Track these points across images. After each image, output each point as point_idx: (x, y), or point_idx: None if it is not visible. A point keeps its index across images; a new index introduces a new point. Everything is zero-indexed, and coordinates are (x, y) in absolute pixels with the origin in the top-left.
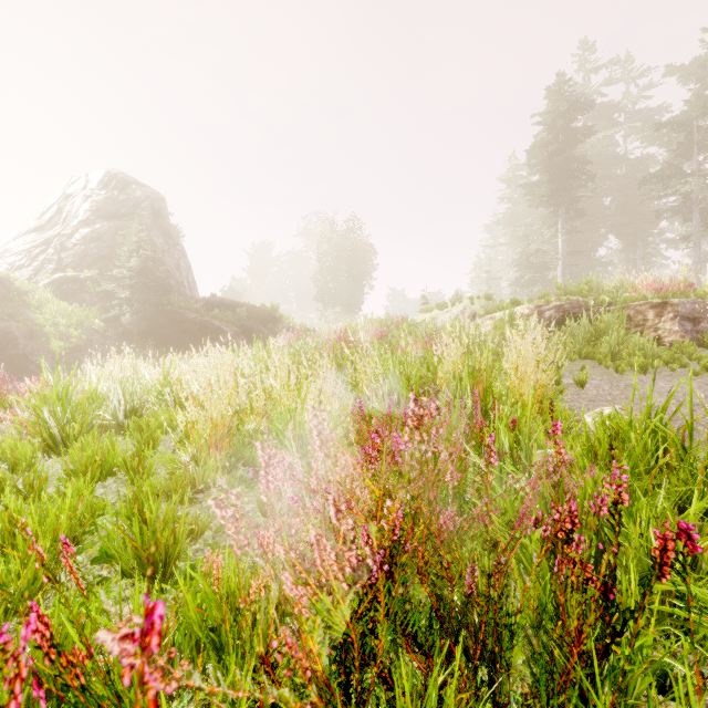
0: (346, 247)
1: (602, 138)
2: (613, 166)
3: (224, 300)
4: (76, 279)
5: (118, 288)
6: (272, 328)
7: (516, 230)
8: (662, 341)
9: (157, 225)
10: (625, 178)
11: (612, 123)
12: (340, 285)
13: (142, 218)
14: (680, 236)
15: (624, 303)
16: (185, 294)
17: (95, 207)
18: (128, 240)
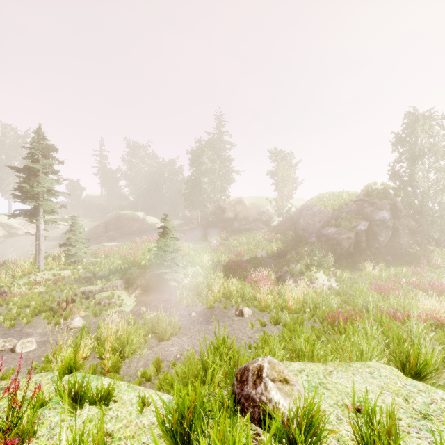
0: None
1: None
2: None
3: None
4: None
5: None
6: None
7: None
8: None
9: None
10: None
11: None
12: None
13: None
14: None
15: None
16: None
17: None
18: None
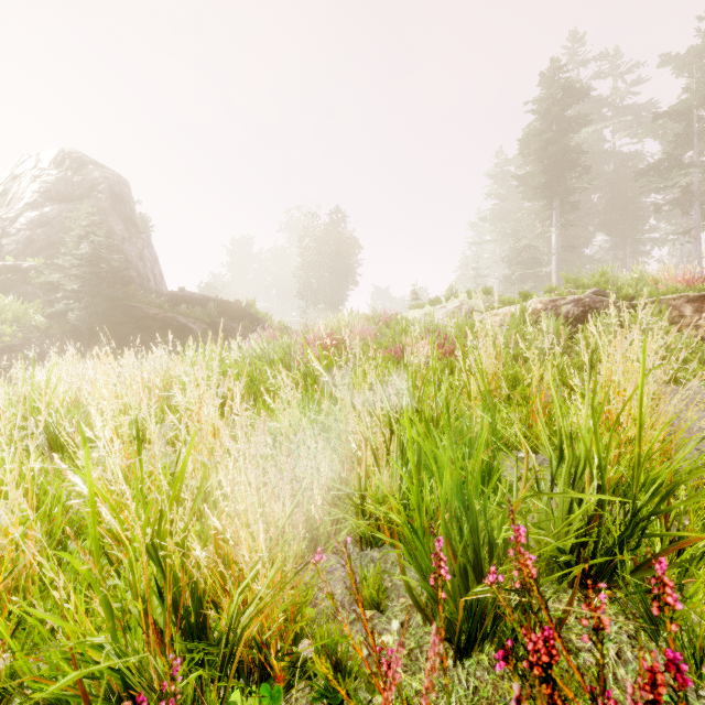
0: (330, 241)
1: (591, 133)
2: (601, 162)
3: (193, 294)
4: (18, 268)
5: (66, 278)
6: (247, 325)
7: (504, 226)
8: (704, 341)
9: (117, 210)
10: (615, 174)
11: (602, 117)
12: (323, 281)
13: (98, 201)
14: (671, 233)
15: (649, 297)
16: (149, 288)
17: (45, 188)
18: (76, 223)
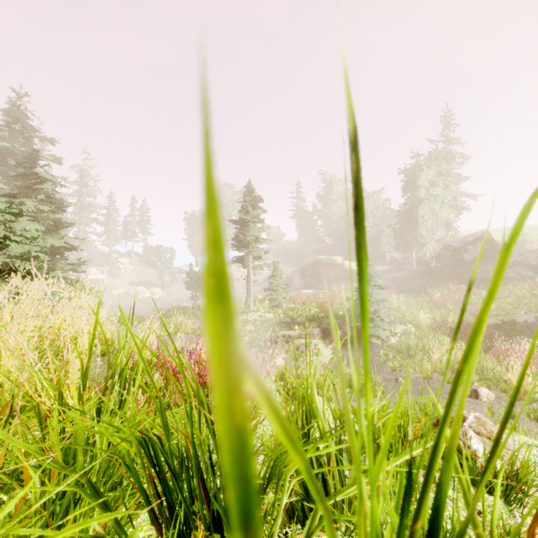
0: None
1: None
2: None
3: None
4: None
5: None
6: None
7: None
8: None
9: None
10: None
11: None
12: None
13: None
14: None
15: None
16: None
17: None
18: None
